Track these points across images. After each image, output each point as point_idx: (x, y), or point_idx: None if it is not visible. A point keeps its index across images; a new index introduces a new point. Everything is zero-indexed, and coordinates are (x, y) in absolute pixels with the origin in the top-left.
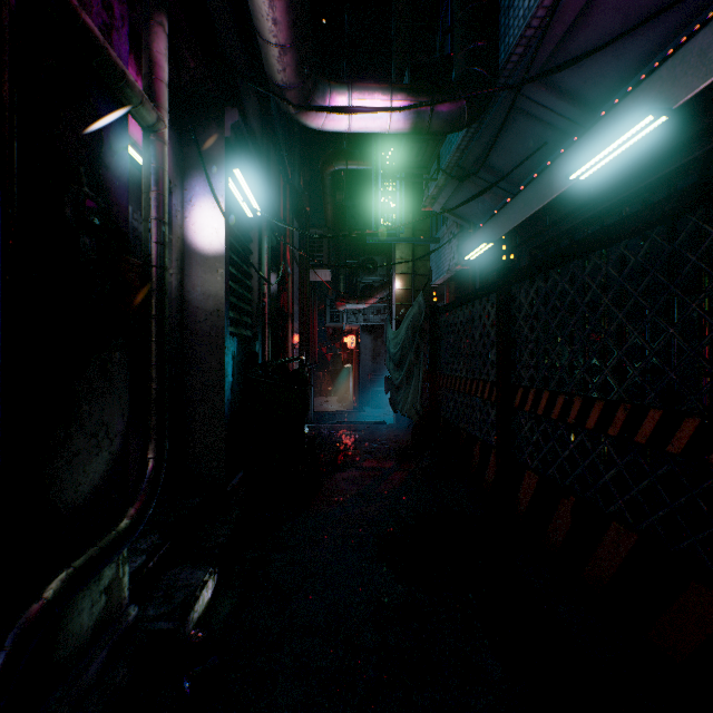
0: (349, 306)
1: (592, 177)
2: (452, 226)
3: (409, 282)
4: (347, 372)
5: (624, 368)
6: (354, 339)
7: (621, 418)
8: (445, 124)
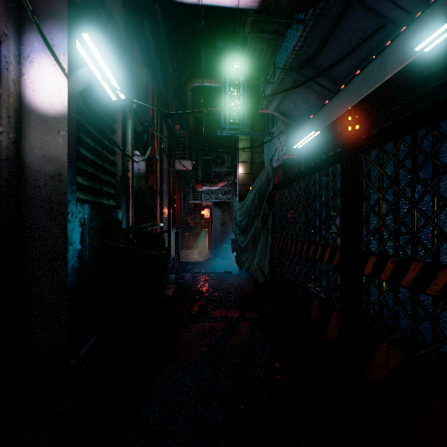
0: (205, 188)
1: (433, 51)
2: (281, 126)
3: (249, 168)
4: (204, 234)
5: None
6: (209, 211)
7: None
8: None
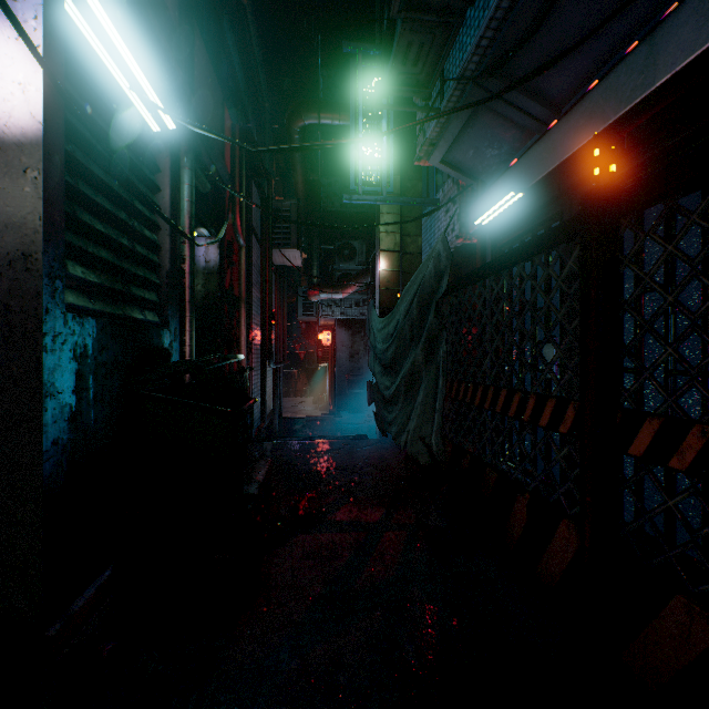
0: (323, 296)
1: None
2: (451, 190)
3: (396, 262)
4: (323, 371)
5: None
6: (330, 335)
7: None
8: None
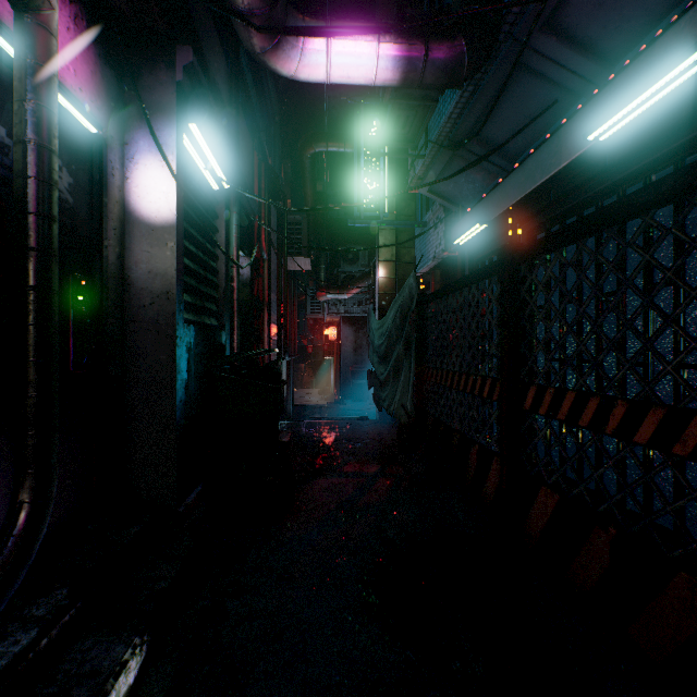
0: (330, 297)
1: (612, 139)
2: (439, 211)
3: (393, 270)
4: (328, 364)
5: (650, 362)
6: (335, 330)
7: (696, 432)
8: (441, 74)
